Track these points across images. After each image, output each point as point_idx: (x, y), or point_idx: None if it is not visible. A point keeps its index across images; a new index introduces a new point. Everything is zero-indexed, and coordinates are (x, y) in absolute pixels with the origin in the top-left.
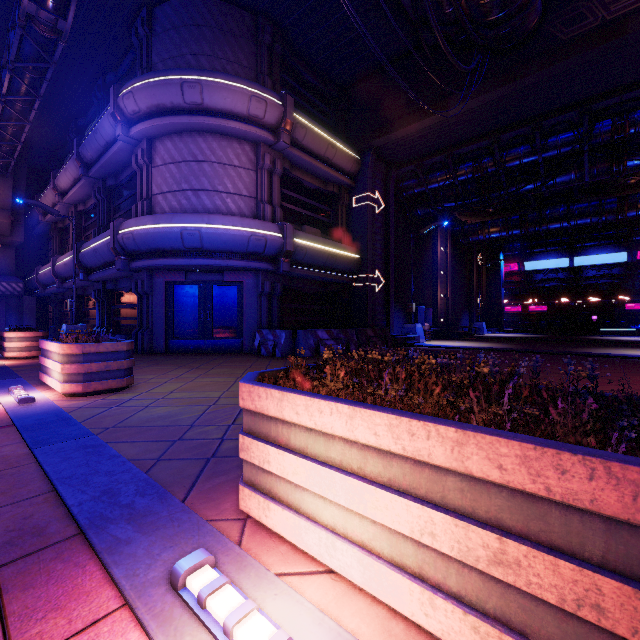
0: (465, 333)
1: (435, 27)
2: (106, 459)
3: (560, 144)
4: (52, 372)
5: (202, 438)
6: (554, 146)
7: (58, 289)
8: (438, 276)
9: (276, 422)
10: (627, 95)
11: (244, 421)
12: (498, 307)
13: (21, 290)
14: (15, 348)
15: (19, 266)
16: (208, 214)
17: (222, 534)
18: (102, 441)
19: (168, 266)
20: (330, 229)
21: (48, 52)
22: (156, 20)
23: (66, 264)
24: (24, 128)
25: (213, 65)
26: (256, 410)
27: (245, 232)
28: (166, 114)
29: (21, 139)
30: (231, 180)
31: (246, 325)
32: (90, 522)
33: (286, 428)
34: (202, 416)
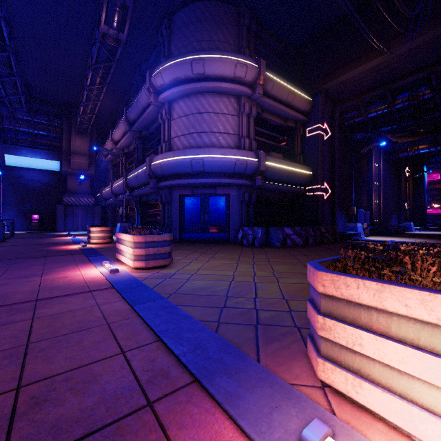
0: (397, 231)
1: None
2: (183, 318)
3: None
4: (125, 253)
5: (240, 307)
6: None
7: (113, 201)
8: (372, 186)
9: (368, 310)
10: None
11: (322, 304)
12: (422, 210)
13: (93, 202)
14: (96, 237)
15: (92, 188)
16: (208, 148)
17: (313, 401)
18: (173, 304)
19: (182, 184)
20: (288, 154)
21: (112, 55)
22: (173, 23)
23: (119, 186)
24: (97, 105)
25: (210, 46)
26: (342, 297)
27: (232, 159)
28: (181, 84)
29: (95, 112)
30: (222, 124)
31: (231, 224)
32: (199, 372)
33: (384, 317)
34: (230, 289)
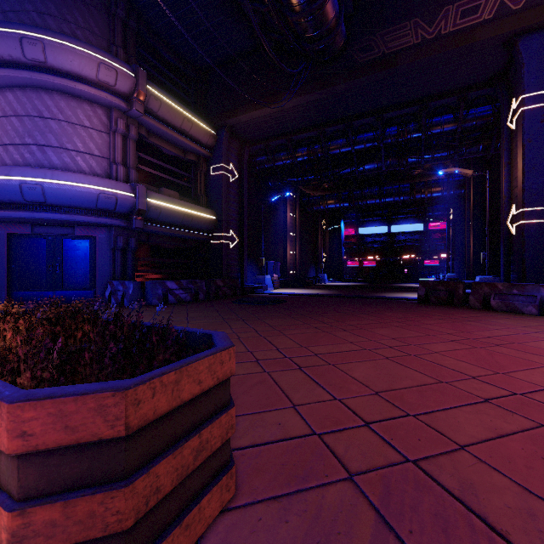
0: (308, 282)
1: (259, 33)
2: None
3: (365, 140)
4: None
5: None
6: (362, 141)
7: None
8: (288, 236)
9: None
10: (404, 110)
11: None
12: (339, 262)
13: None
14: None
15: None
16: (52, 170)
17: None
18: None
19: (7, 218)
20: (190, 192)
21: None
22: None
23: None
24: None
25: (61, 27)
26: None
27: (93, 190)
28: (5, 66)
29: None
30: (81, 139)
31: (99, 277)
32: None
33: None
34: None
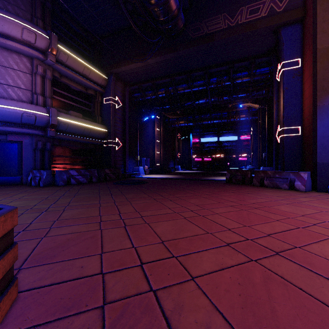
0: (168, 171)
1: (127, 15)
2: None
3: (199, 85)
4: None
5: None
6: (196, 86)
7: None
8: (155, 143)
9: None
10: (220, 68)
11: None
12: (189, 158)
13: None
14: None
15: None
16: None
17: None
18: None
19: None
20: (90, 114)
21: None
22: None
23: None
24: None
25: None
26: None
27: (18, 110)
28: None
29: None
30: (11, 77)
31: (24, 167)
32: None
33: None
34: None
